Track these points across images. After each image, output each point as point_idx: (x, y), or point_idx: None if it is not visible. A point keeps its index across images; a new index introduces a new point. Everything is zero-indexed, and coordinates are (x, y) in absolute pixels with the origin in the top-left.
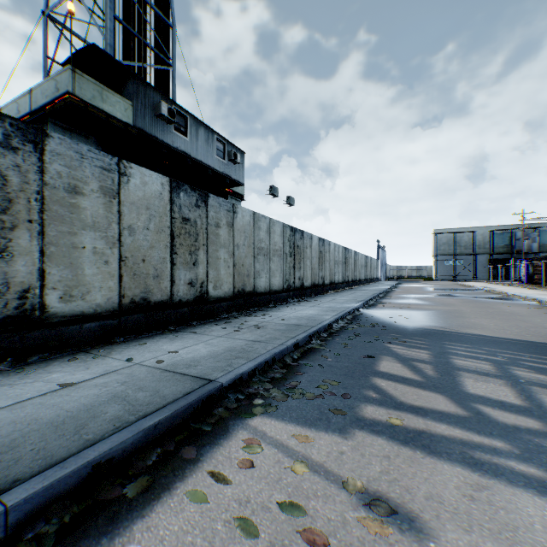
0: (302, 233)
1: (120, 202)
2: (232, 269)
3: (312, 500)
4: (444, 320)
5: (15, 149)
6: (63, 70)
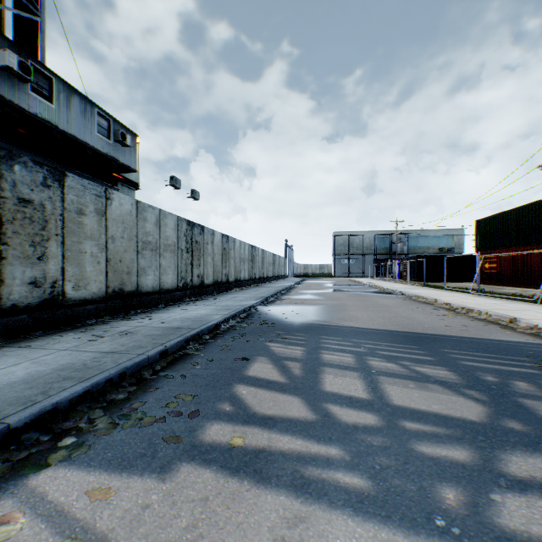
0: (202, 228)
1: None
2: (105, 265)
3: None
4: (329, 313)
5: None
6: None
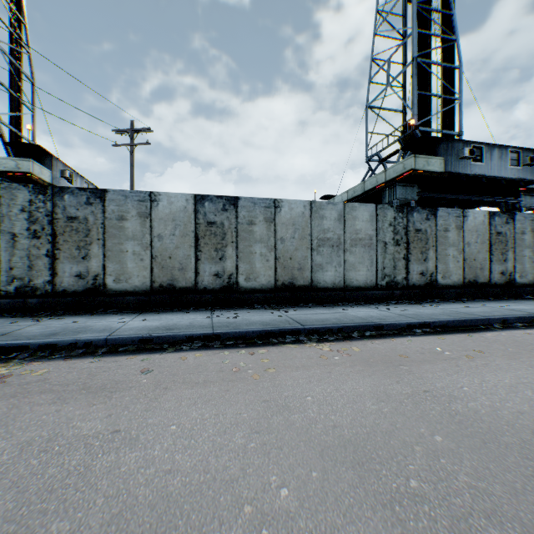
0: None
1: (462, 231)
2: None
3: None
4: None
5: (428, 219)
6: (408, 157)
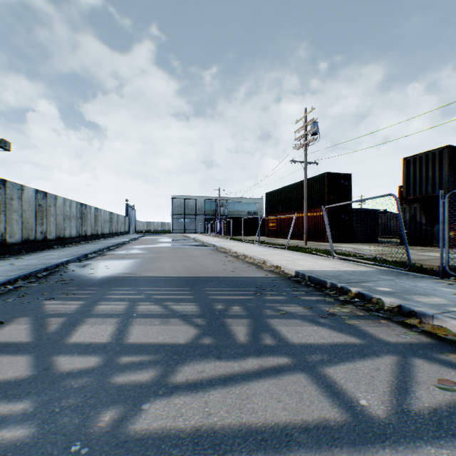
0: (3, 182)
1: None
2: None
3: None
4: (140, 266)
5: None
6: None
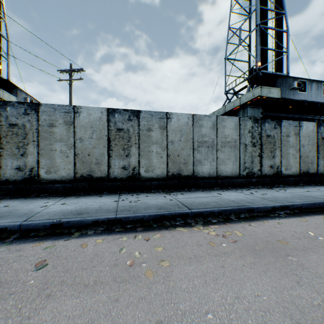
0: None
1: (299, 136)
2: None
3: None
4: None
5: (275, 128)
6: (256, 88)
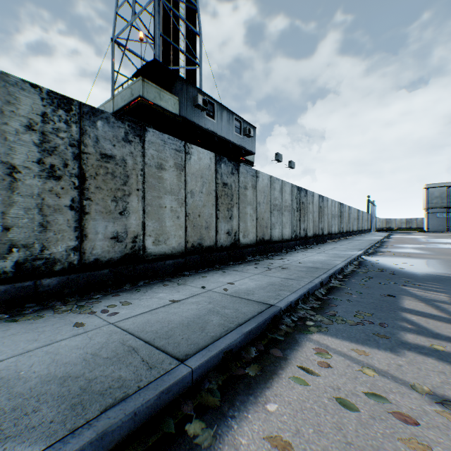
0: (305, 192)
1: (186, 173)
2: (255, 222)
3: (390, 394)
4: None
5: (130, 141)
6: (136, 81)
